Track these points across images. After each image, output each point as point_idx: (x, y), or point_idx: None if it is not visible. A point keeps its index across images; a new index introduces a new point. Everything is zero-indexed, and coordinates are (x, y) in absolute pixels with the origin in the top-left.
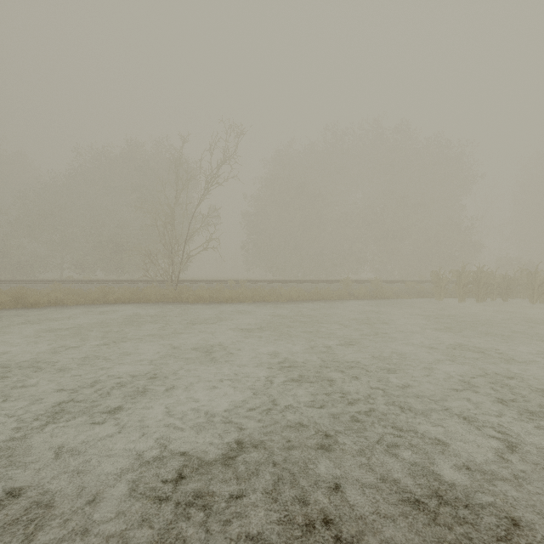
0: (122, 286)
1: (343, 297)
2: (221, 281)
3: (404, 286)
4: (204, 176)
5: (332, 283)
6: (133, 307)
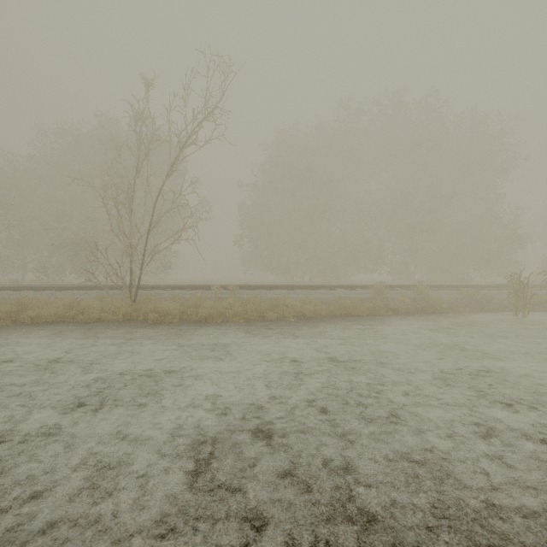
0: (68, 293)
1: (377, 312)
2: (205, 287)
3: (455, 294)
4: (175, 134)
5: (356, 290)
6: (45, 333)
